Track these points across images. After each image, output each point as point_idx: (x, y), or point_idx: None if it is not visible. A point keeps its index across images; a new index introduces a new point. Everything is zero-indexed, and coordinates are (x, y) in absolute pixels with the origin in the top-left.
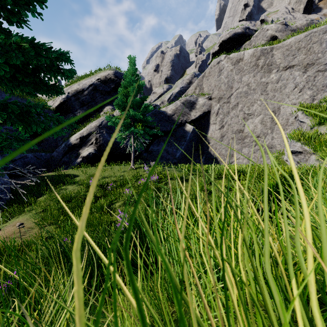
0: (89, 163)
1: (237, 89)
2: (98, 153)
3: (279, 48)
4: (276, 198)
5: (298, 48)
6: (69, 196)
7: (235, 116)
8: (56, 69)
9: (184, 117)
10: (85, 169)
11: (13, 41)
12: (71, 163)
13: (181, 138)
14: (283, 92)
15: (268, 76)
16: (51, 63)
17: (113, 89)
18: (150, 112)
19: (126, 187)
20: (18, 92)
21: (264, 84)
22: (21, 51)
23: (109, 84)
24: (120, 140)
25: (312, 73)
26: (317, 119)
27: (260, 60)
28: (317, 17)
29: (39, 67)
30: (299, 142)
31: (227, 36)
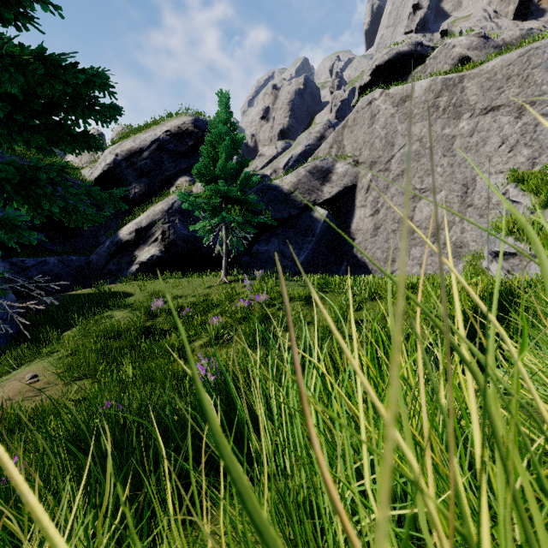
0: (152, 273)
1: (402, 147)
2: (167, 255)
3: (475, 76)
4: (475, 333)
5: (507, 76)
6: (116, 329)
7: (399, 194)
8: (87, 105)
9: (312, 195)
10: (143, 284)
11: (6, 51)
12: (121, 274)
13: (306, 230)
14: (482, 152)
15: (455, 125)
16: (77, 93)
17: (192, 148)
18: (255, 187)
19: (213, 313)
20: (33, 154)
21: (449, 139)
22: (20, 69)
23: (185, 140)
24: (203, 234)
25: (531, 118)
26: (541, 196)
27: (441, 97)
28: (538, 26)
29: (55, 100)
30: (511, 237)
31: (384, 57)
